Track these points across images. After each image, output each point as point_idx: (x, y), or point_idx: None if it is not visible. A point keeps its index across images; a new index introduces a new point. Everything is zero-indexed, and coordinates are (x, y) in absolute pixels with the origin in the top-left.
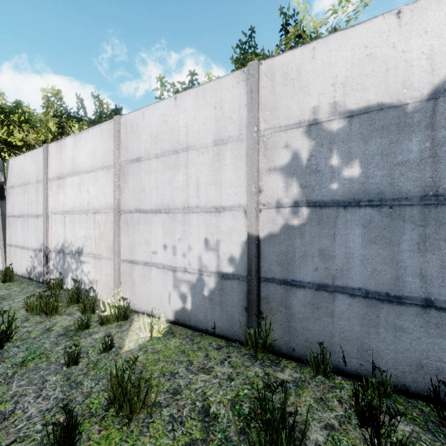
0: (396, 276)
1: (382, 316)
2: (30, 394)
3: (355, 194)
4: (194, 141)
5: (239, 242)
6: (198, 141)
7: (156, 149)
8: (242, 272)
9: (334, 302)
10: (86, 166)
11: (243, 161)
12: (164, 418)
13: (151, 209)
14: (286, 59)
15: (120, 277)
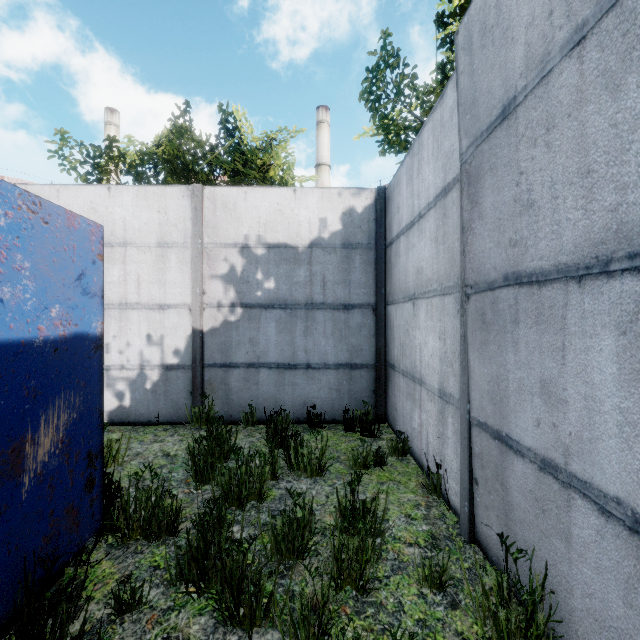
0: (293, 352)
1: (287, 378)
2: None
3: (271, 300)
4: (135, 238)
5: (184, 336)
6: (140, 239)
7: None
8: (187, 362)
9: (259, 374)
10: None
11: (188, 266)
12: (134, 464)
13: None
14: (225, 192)
15: None
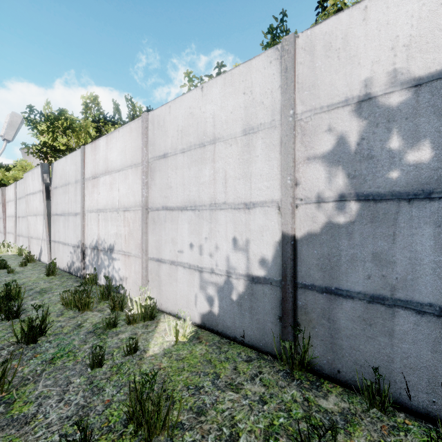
0: None
1: None
2: (53, 397)
3: (423, 184)
4: (222, 132)
5: (271, 242)
6: (226, 131)
7: (182, 144)
8: (275, 276)
9: (394, 318)
10: (117, 165)
11: (276, 150)
12: None
13: (177, 206)
14: (328, 27)
15: (147, 275)
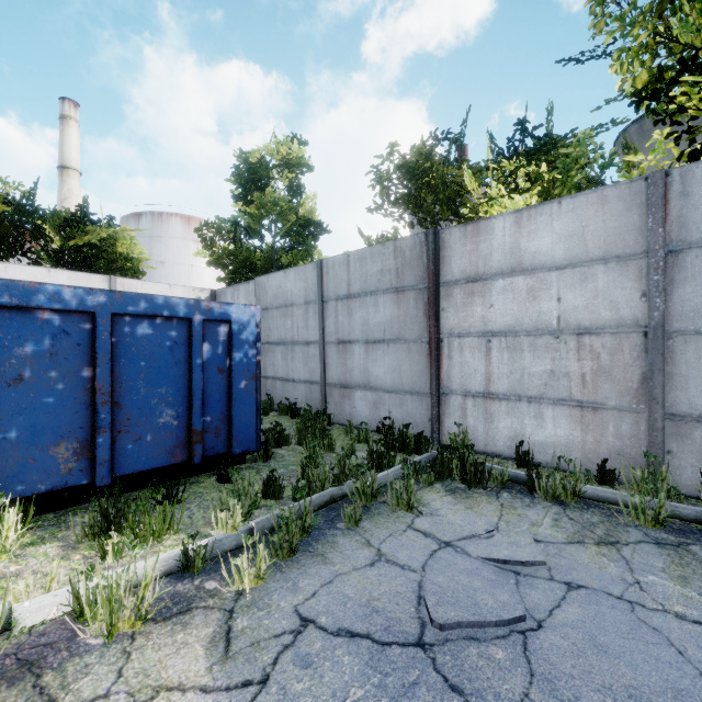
0: None
1: None
2: None
3: None
4: None
5: None
6: None
7: None
8: None
9: None
10: None
11: None
12: None
13: None
14: (130, 282)
15: None
